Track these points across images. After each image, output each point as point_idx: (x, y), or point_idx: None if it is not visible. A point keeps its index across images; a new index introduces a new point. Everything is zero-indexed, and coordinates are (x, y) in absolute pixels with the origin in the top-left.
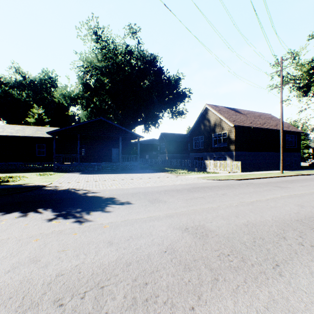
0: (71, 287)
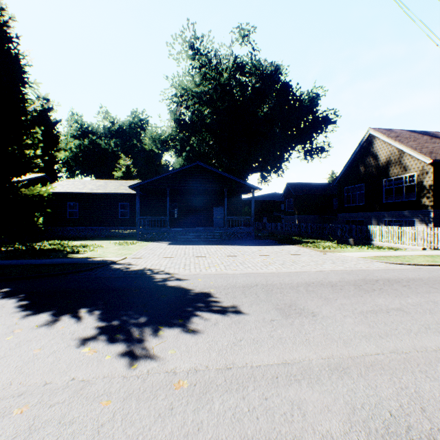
0: None
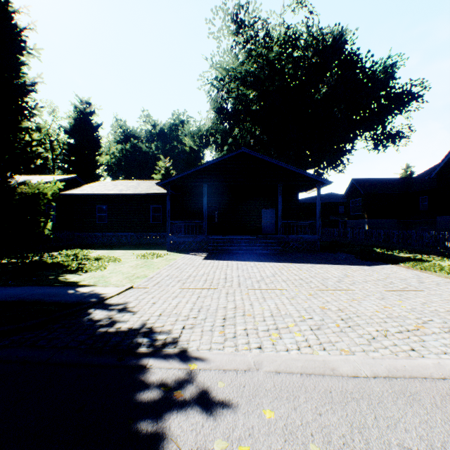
0: None
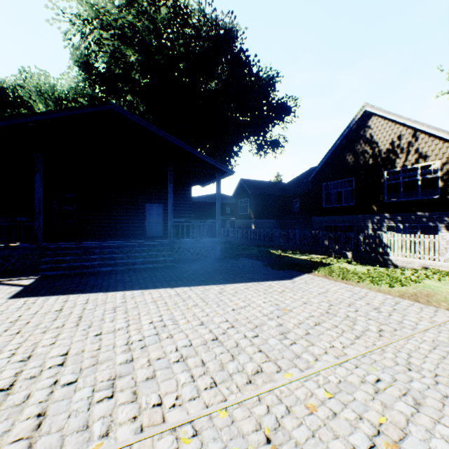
0: None
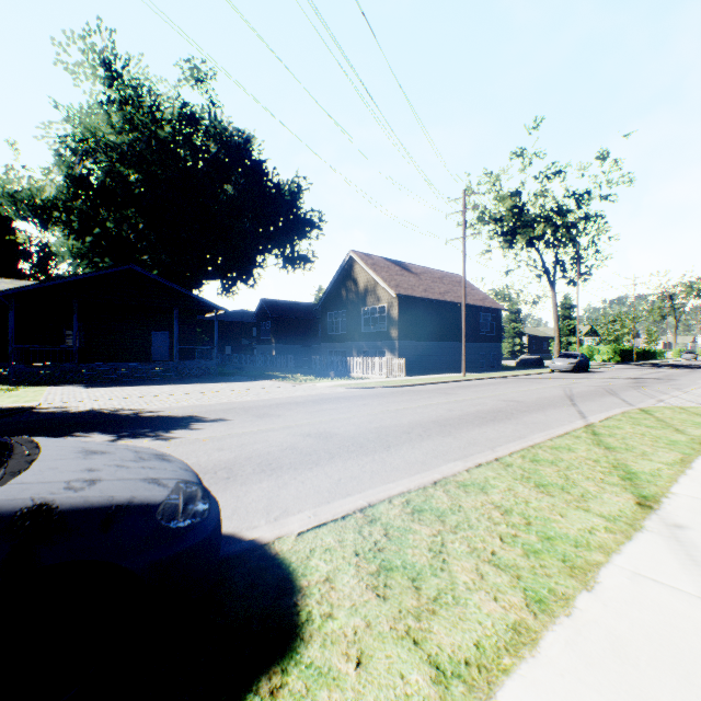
0: (200, 471)
